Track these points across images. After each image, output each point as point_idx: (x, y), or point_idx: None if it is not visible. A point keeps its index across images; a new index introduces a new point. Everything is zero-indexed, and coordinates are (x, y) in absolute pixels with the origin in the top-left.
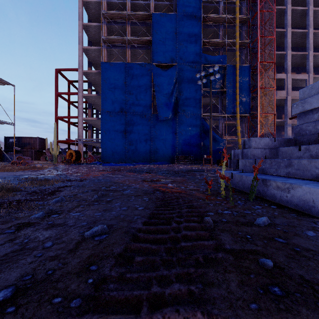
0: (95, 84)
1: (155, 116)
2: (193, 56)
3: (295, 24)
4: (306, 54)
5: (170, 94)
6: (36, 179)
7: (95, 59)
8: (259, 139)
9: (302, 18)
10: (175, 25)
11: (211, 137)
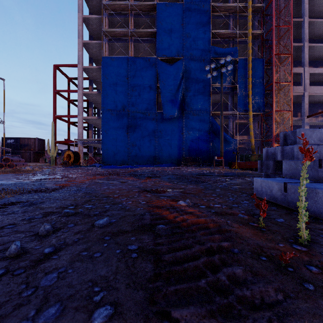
0: (97, 81)
1: (160, 114)
2: (201, 49)
3: (312, 14)
4: None
5: (176, 91)
6: None
7: (97, 54)
8: (310, 130)
9: (320, 7)
10: (181, 15)
11: (222, 136)
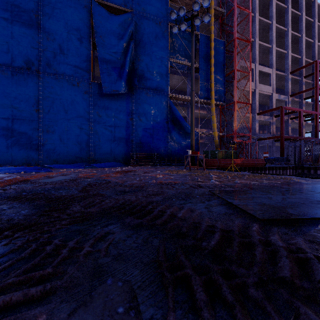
0: None
1: (96, 86)
2: (157, 7)
3: None
4: (269, 47)
5: (123, 56)
6: None
7: None
8: None
9: (263, 11)
10: None
11: (193, 121)
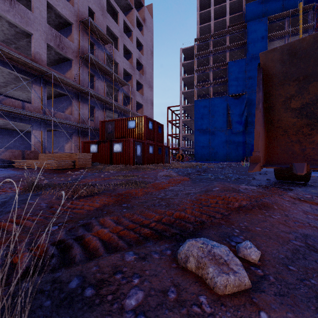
0: (188, 110)
1: (230, 130)
2: None
3: None
4: None
5: (241, 115)
6: None
7: (188, 95)
8: None
9: None
10: (245, 66)
11: None
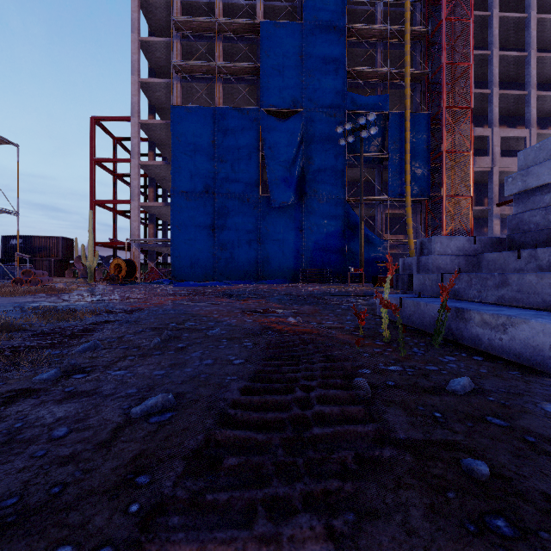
0: (162, 144)
1: (265, 200)
2: (331, 96)
3: (506, 43)
4: (525, 94)
5: (292, 163)
6: (52, 309)
7: (162, 100)
8: (447, 238)
9: (518, 33)
10: (300, 42)
11: (362, 236)
